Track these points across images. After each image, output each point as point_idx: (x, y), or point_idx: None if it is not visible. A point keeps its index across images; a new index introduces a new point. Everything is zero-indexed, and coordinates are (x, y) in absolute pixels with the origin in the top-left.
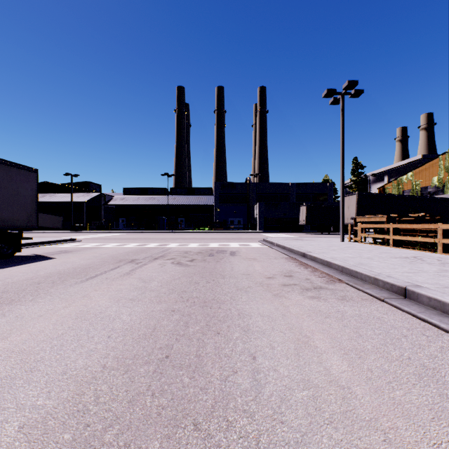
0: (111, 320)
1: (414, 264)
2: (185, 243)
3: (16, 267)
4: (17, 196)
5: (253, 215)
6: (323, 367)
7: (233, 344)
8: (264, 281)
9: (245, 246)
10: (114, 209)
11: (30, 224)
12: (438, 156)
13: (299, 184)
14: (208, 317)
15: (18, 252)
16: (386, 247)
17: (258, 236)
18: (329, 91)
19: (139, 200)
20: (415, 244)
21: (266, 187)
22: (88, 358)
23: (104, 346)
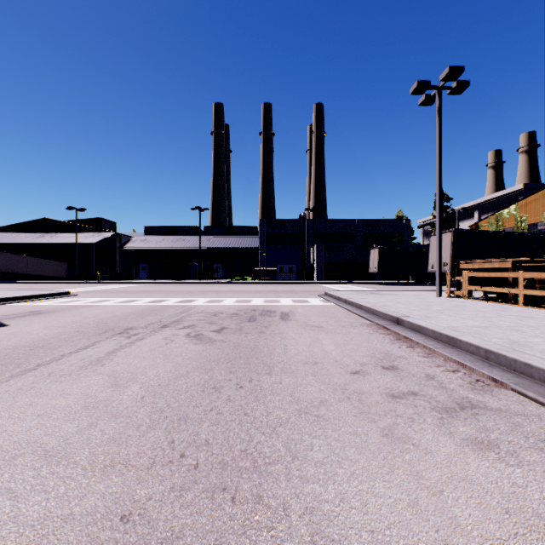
0: None
1: None
2: (218, 298)
3: None
4: None
5: (309, 261)
6: None
7: None
8: (348, 384)
9: (301, 303)
10: (133, 253)
11: None
12: None
13: (367, 221)
14: None
15: None
16: (514, 306)
17: (317, 288)
18: (421, 83)
19: (164, 241)
20: None
21: (326, 225)
22: None
23: None
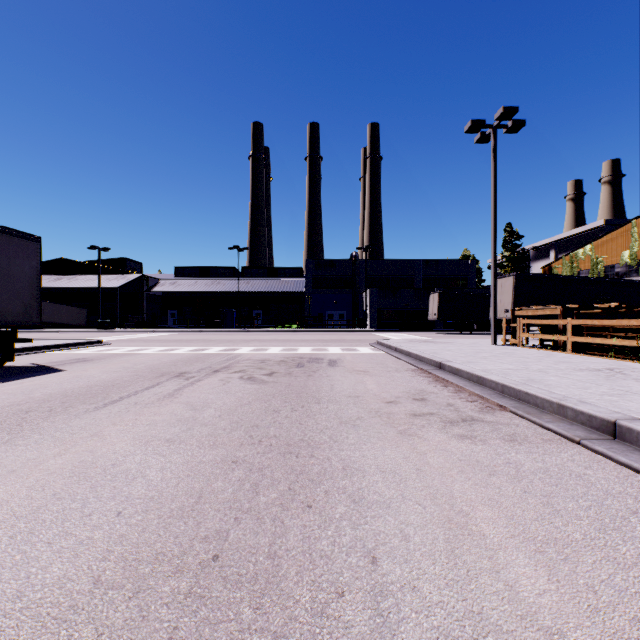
0: (128, 481)
1: (614, 381)
2: (262, 347)
3: (1, 385)
4: (7, 276)
5: (361, 307)
6: (504, 583)
7: (335, 530)
8: (382, 408)
9: (350, 352)
10: (161, 298)
11: (28, 318)
12: (631, 221)
13: (427, 261)
14: (293, 474)
15: (10, 361)
16: (562, 353)
17: (369, 337)
18: (474, 123)
19: (197, 285)
20: (605, 349)
21: (381, 266)
22: (71, 562)
23: (106, 533)
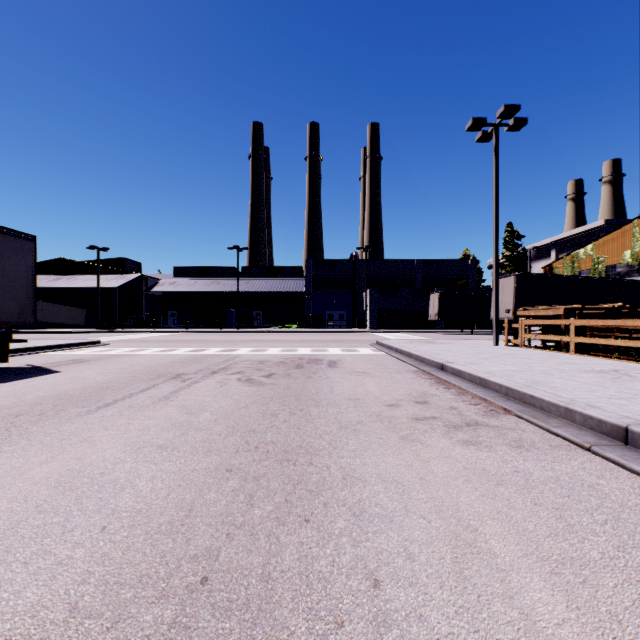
0: (116, 491)
1: (620, 384)
2: (261, 347)
3: None
4: (2, 276)
5: (362, 307)
6: (518, 611)
7: (334, 548)
8: (383, 412)
9: (350, 352)
10: (161, 298)
11: (23, 319)
12: (632, 221)
13: (427, 261)
14: (290, 484)
15: (4, 362)
16: (565, 354)
17: (369, 337)
18: (476, 121)
19: (196, 285)
20: (609, 350)
21: (381, 266)
22: (47, 585)
23: (87, 552)
